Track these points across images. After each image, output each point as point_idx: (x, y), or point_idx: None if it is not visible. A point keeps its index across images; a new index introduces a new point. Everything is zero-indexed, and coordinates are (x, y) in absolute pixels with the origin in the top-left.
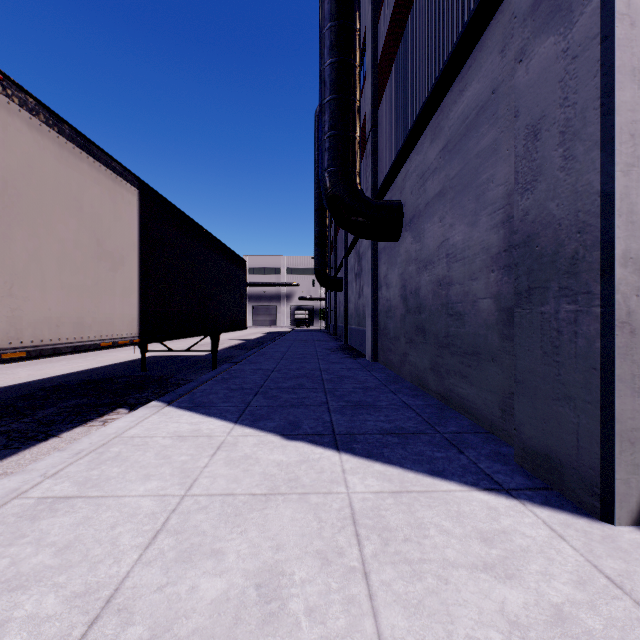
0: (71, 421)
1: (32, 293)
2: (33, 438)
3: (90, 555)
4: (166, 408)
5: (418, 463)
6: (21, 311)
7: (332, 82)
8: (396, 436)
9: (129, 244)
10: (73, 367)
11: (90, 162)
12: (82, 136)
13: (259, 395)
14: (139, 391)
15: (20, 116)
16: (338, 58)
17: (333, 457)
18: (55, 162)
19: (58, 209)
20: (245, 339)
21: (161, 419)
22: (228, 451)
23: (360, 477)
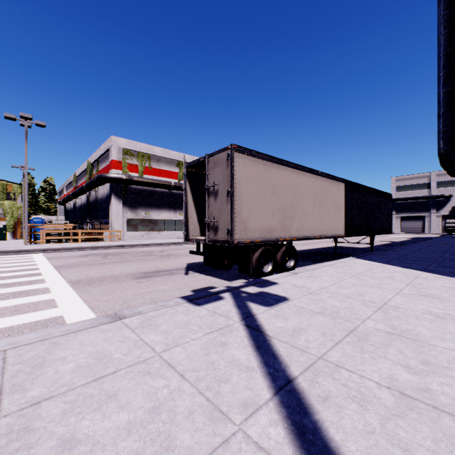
0: (323, 260)
1: (324, 222)
2: (317, 262)
3: (354, 270)
4: (356, 259)
5: (454, 276)
6: (323, 227)
7: (444, 102)
8: (454, 273)
9: (342, 203)
10: (305, 248)
11: (333, 182)
12: (331, 175)
13: (395, 260)
14: (339, 256)
15: (322, 179)
16: (448, 88)
17: (419, 272)
18: (327, 187)
19: (328, 199)
20: (391, 241)
21: (356, 260)
22: (381, 267)
23: (426, 274)
